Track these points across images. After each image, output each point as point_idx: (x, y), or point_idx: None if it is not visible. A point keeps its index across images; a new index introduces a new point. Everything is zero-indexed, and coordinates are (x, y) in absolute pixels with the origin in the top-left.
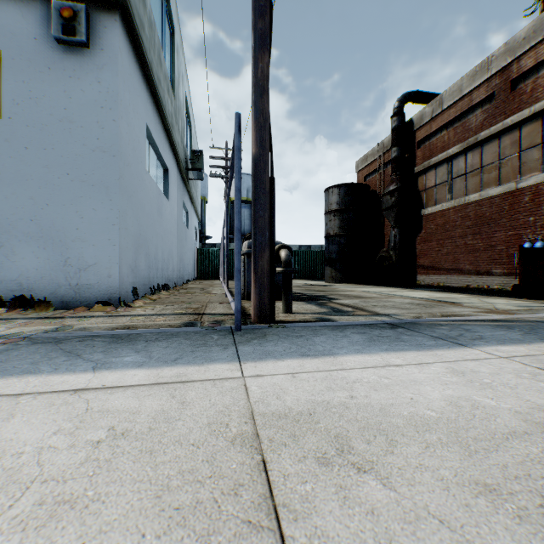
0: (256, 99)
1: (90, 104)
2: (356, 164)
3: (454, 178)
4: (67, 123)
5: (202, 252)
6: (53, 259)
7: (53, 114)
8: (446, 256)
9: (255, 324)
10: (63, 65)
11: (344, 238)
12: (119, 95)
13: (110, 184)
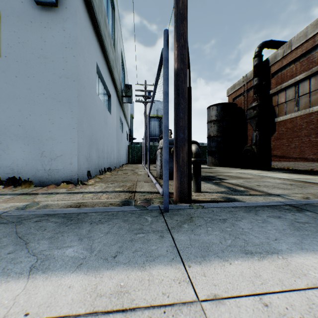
0: (177, 25)
1: (58, 46)
2: (227, 91)
3: (300, 96)
4: (43, 59)
5: (131, 147)
6: (34, 152)
7: (33, 53)
8: (294, 149)
9: (177, 203)
10: (40, 19)
11: (220, 138)
12: (77, 39)
13: (71, 100)
